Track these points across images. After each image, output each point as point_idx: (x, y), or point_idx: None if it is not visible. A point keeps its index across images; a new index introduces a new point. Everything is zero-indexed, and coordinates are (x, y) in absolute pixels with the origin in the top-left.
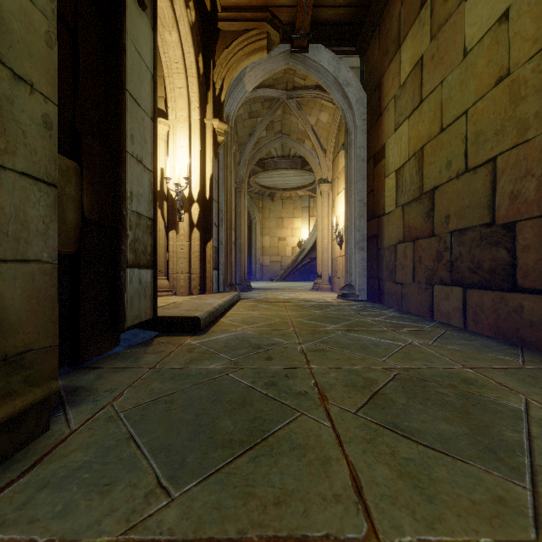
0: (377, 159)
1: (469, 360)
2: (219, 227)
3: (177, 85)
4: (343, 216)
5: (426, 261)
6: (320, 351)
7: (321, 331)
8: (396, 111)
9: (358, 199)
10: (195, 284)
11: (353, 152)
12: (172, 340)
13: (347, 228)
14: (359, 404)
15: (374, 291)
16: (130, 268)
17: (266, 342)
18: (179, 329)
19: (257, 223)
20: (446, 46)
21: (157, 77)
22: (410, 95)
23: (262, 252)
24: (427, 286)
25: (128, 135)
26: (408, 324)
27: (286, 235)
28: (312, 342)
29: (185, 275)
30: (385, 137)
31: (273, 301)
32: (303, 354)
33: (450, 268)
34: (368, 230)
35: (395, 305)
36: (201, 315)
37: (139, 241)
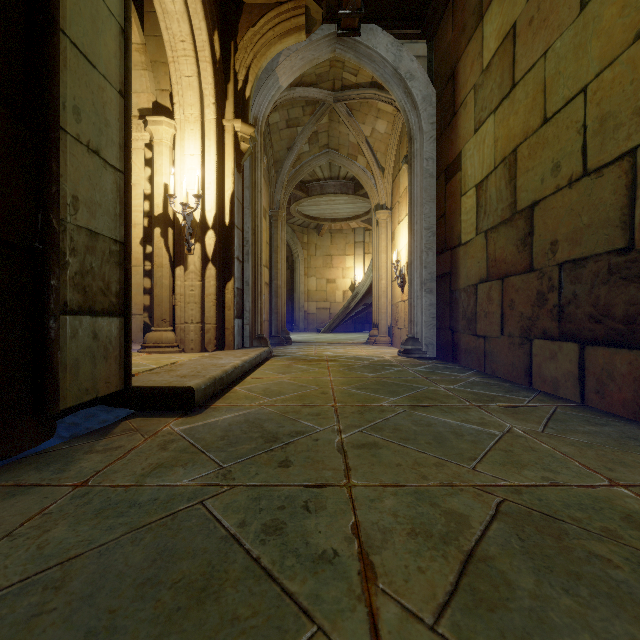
0: (450, 173)
1: (615, 467)
2: (245, 263)
3: (185, 72)
4: (405, 250)
5: (521, 306)
6: (370, 448)
7: (373, 408)
8: (477, 105)
9: (425, 226)
10: (210, 338)
11: (419, 166)
12: (146, 425)
13: (411, 264)
14: (440, 593)
15: (446, 347)
16: (73, 314)
17: (288, 429)
18: (164, 406)
19: (301, 262)
20: (552, 0)
21: (161, 64)
22: (497, 80)
23: (307, 297)
24: (522, 341)
25: (67, 105)
26: (499, 396)
27: (336, 276)
28: (358, 429)
29: (195, 325)
30: (462, 142)
31: (314, 360)
32: (342, 453)
33: (559, 315)
34: (438, 267)
35: (476, 365)
36: (199, 384)
37: (93, 274)
